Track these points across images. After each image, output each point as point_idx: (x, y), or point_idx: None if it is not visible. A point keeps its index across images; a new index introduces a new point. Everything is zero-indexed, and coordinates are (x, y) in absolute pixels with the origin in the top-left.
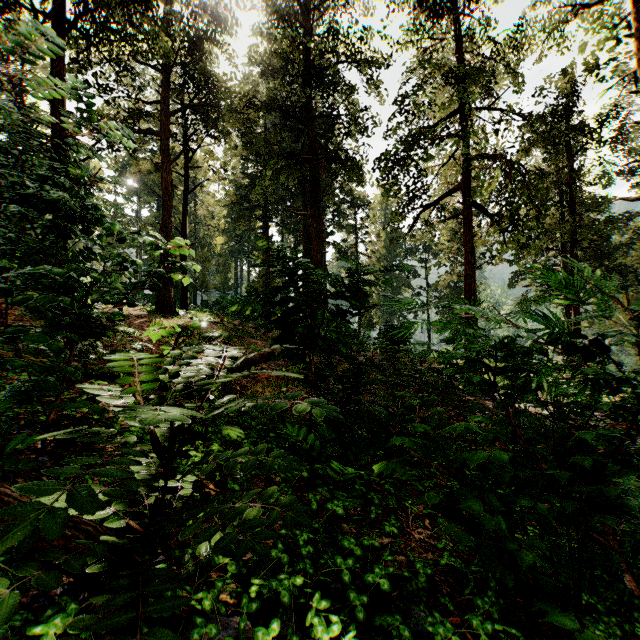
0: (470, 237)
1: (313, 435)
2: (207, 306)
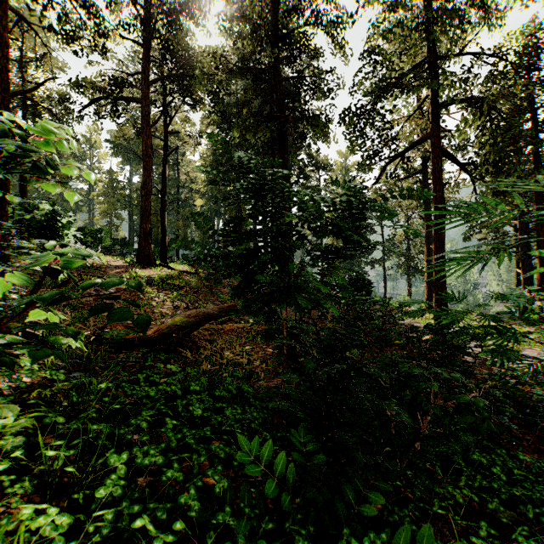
0: (440, 186)
1: (284, 454)
2: (187, 259)
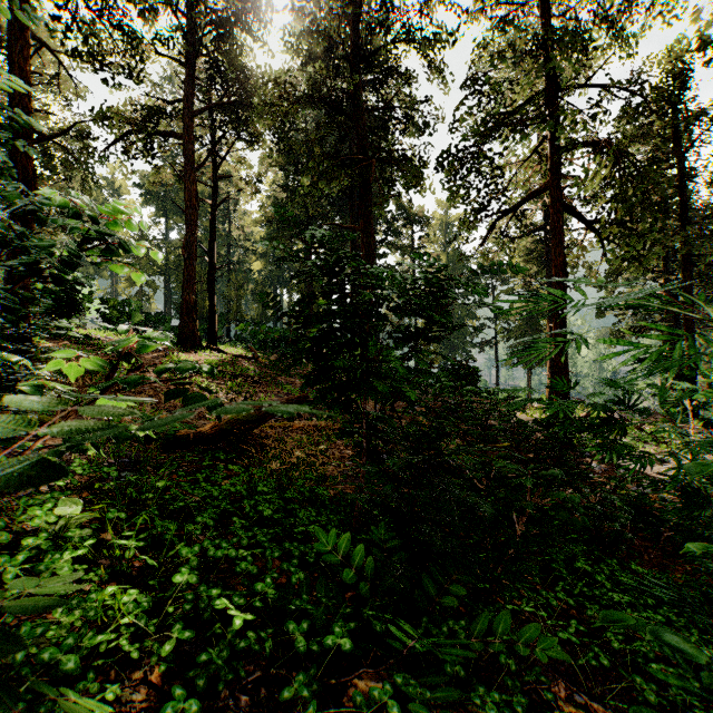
0: (561, 249)
1: (362, 547)
2: (241, 340)
